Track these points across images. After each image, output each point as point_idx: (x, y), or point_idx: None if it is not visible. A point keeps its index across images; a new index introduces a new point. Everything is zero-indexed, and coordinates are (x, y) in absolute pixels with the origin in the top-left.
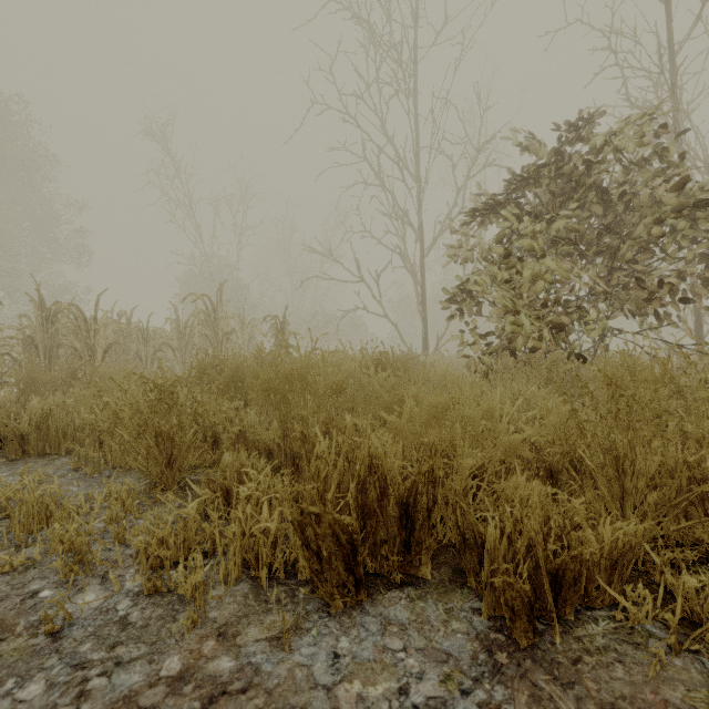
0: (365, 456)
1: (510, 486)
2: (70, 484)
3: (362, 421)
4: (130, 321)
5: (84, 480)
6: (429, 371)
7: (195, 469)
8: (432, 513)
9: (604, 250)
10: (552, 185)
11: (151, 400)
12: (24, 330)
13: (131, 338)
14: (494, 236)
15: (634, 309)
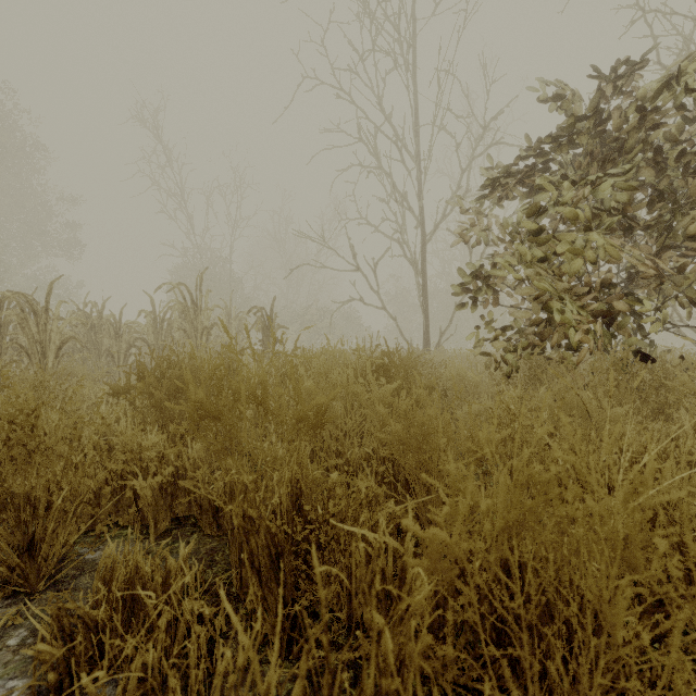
0: None
1: None
2: None
3: (358, 482)
4: (102, 314)
5: None
6: (442, 374)
7: (104, 533)
8: None
9: (654, 225)
10: (588, 147)
11: None
12: None
13: (102, 332)
14: (520, 207)
15: (694, 297)
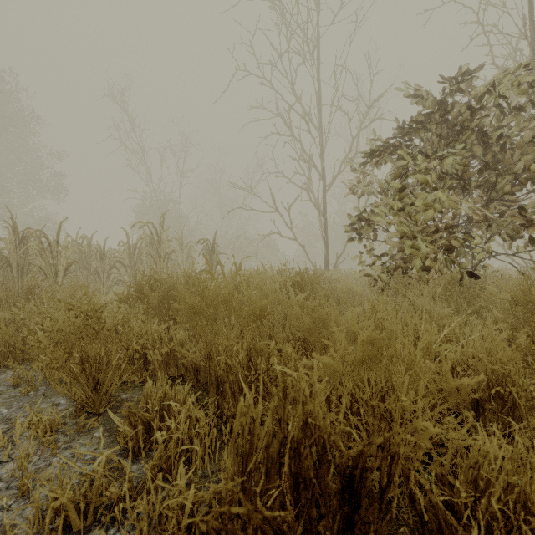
0: (298, 414)
1: (473, 451)
2: (2, 405)
3: (286, 348)
4: (90, 244)
5: (18, 399)
6: (336, 287)
7: (127, 385)
8: (386, 495)
9: (483, 184)
10: (438, 130)
11: (75, 327)
12: (2, 251)
13: (91, 257)
14: (390, 172)
15: (510, 234)
